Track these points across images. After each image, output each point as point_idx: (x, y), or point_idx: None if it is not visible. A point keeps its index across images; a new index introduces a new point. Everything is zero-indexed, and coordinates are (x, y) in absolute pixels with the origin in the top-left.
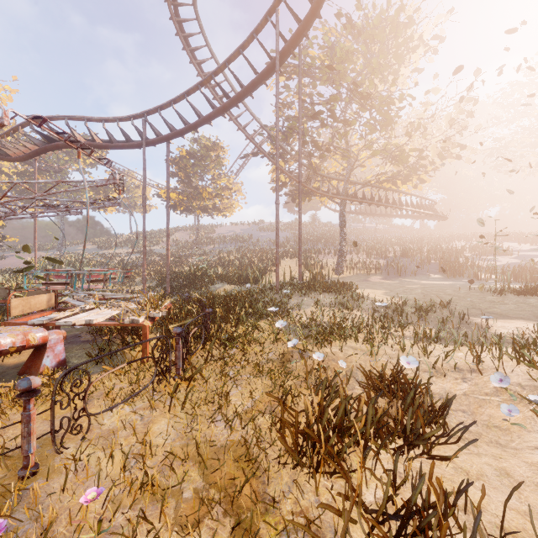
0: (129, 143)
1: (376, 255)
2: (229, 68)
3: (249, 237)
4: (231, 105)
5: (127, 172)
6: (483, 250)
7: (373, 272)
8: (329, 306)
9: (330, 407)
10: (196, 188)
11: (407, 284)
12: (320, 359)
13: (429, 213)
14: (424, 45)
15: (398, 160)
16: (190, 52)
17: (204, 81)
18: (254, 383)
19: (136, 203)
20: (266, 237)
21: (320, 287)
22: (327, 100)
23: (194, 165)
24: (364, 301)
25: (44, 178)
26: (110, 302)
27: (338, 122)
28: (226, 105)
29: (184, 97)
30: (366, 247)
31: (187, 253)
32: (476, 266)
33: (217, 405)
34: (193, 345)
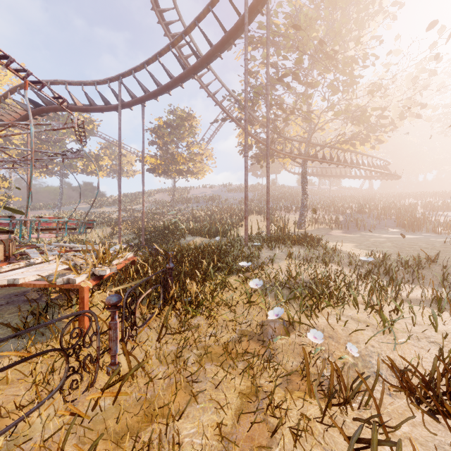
0: (107, 105)
1: (333, 212)
2: (198, 26)
3: (218, 197)
4: (201, 65)
5: (115, 143)
6: (436, 207)
7: (333, 227)
8: (303, 260)
9: (361, 450)
10: (172, 154)
11: (370, 237)
12: (318, 340)
13: (385, 172)
14: (383, 12)
15: (359, 120)
16: (165, 26)
17: (175, 42)
18: (223, 386)
19: (123, 169)
20: (233, 197)
21: (290, 240)
22: (290, 68)
23: (170, 133)
24: (339, 254)
25: (45, 147)
26: (65, 254)
27: (302, 83)
28: (196, 65)
29: (156, 59)
30: (323, 204)
31: (164, 210)
32: (432, 220)
33: (157, 447)
34: (146, 311)
